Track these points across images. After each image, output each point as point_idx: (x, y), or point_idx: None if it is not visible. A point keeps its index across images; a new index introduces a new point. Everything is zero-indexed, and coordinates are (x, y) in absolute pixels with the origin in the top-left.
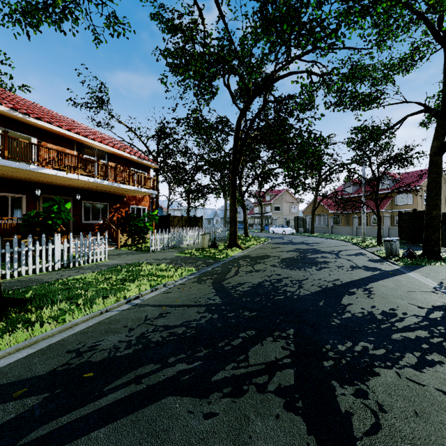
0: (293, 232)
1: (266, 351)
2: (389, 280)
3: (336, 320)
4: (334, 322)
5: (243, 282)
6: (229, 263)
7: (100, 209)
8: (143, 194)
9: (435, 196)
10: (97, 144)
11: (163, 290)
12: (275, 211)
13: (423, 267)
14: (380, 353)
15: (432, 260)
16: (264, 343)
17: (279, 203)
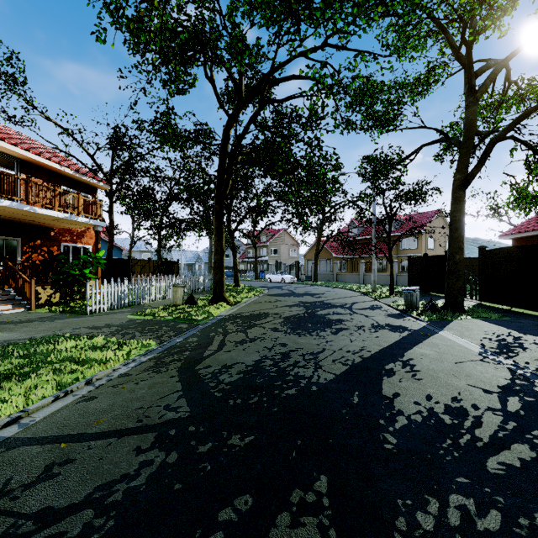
0: (294, 280)
1: None
2: (425, 345)
3: (390, 438)
4: (387, 442)
5: (231, 363)
6: (211, 327)
7: (2, 247)
8: (81, 225)
9: (459, 238)
10: None
11: (82, 393)
12: (272, 255)
13: (451, 322)
14: (497, 526)
15: (457, 313)
16: None
17: (277, 245)
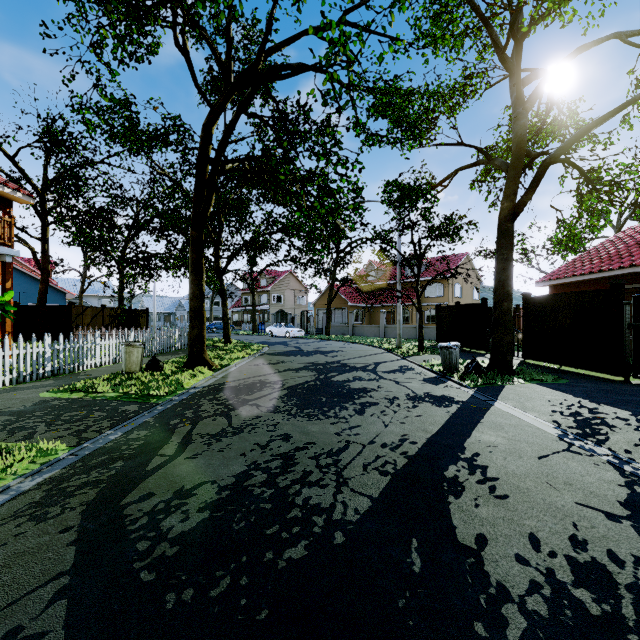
0: (302, 334)
1: None
2: (486, 427)
3: None
4: None
5: (192, 485)
6: (176, 409)
7: None
8: None
9: (507, 281)
10: None
11: None
12: (275, 302)
13: (503, 389)
14: None
15: (506, 375)
16: None
17: (281, 290)
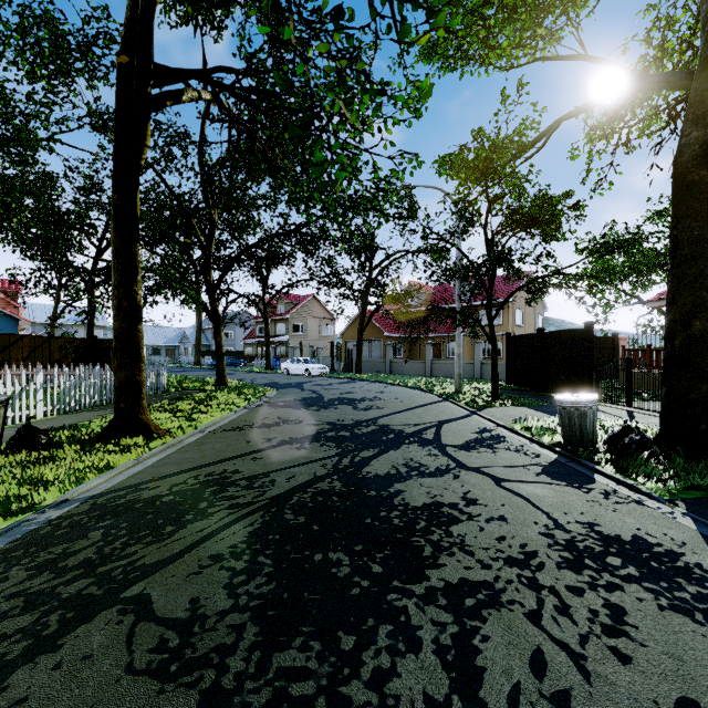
0: (325, 371)
1: None
2: None
3: None
4: None
5: None
6: None
7: None
8: None
9: (700, 280)
10: None
11: None
12: (295, 333)
13: None
14: None
15: None
16: None
17: (302, 318)
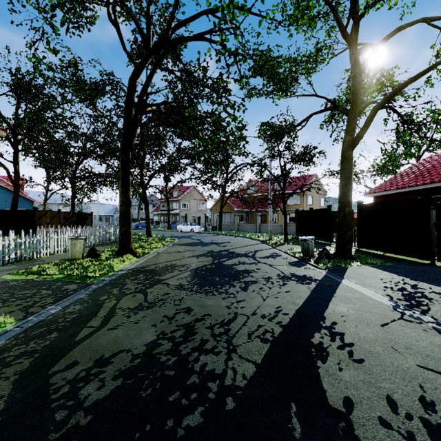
0: (202, 230)
1: None
2: (339, 300)
3: None
4: None
5: (111, 354)
6: (106, 287)
7: None
8: None
9: (348, 193)
10: None
11: None
12: (183, 208)
13: (347, 270)
14: None
15: (348, 260)
16: None
17: (187, 199)
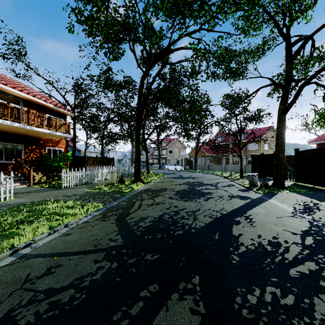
0: (182, 169)
1: (173, 321)
2: (260, 207)
3: (235, 257)
4: (234, 259)
5: (145, 216)
6: (134, 196)
7: (14, 150)
8: (58, 137)
9: (281, 144)
10: (10, 89)
11: (63, 231)
12: (169, 154)
13: (276, 194)
14: (291, 302)
15: (280, 189)
16: (169, 306)
17: (172, 148)
